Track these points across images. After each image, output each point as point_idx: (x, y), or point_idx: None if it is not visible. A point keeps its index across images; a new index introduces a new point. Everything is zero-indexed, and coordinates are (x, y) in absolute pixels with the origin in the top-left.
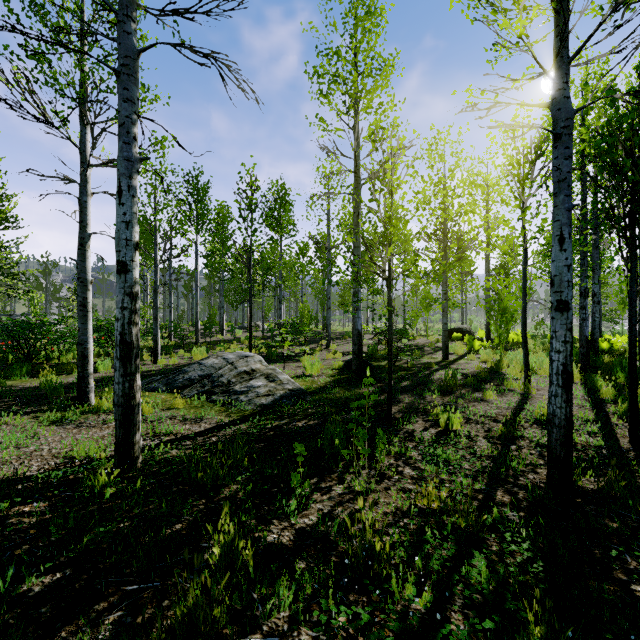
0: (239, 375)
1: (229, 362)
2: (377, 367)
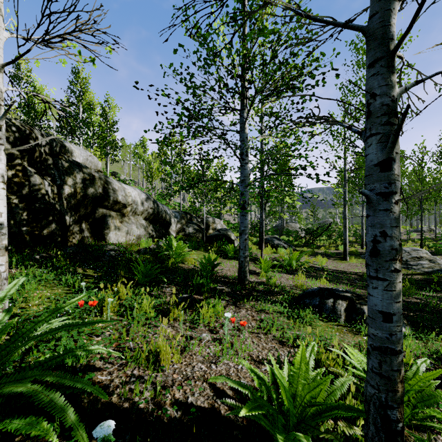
0: (412, 258)
1: (406, 252)
2: None
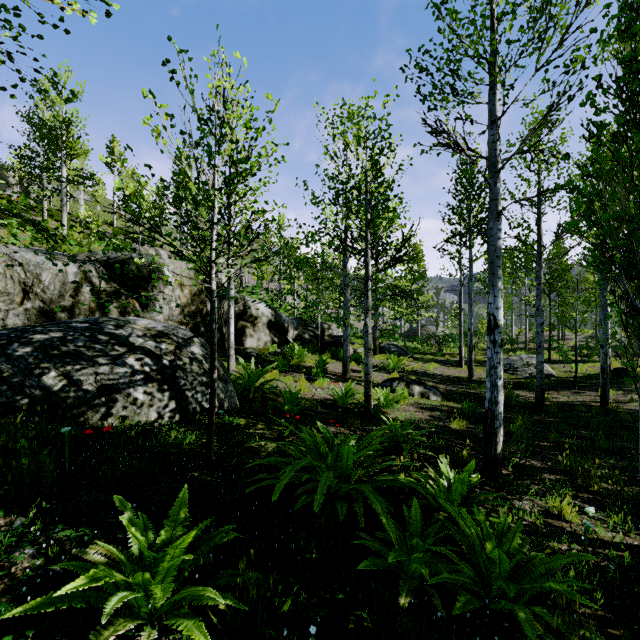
0: (523, 365)
1: (521, 359)
2: None
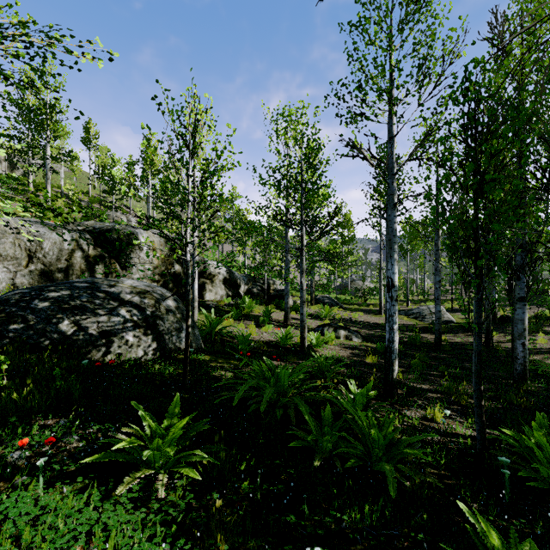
0: (430, 313)
1: (429, 308)
2: None
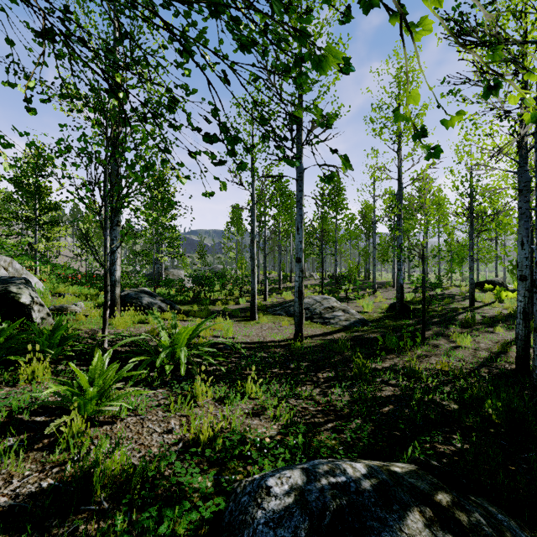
0: (325, 309)
1: (317, 301)
2: (414, 309)
